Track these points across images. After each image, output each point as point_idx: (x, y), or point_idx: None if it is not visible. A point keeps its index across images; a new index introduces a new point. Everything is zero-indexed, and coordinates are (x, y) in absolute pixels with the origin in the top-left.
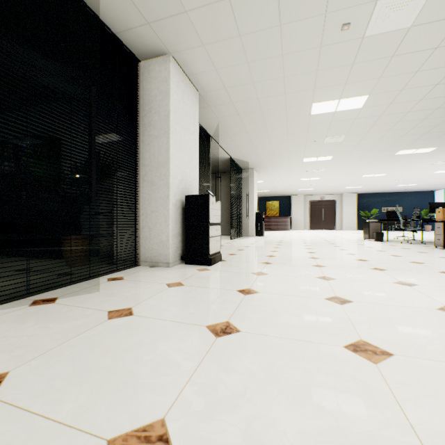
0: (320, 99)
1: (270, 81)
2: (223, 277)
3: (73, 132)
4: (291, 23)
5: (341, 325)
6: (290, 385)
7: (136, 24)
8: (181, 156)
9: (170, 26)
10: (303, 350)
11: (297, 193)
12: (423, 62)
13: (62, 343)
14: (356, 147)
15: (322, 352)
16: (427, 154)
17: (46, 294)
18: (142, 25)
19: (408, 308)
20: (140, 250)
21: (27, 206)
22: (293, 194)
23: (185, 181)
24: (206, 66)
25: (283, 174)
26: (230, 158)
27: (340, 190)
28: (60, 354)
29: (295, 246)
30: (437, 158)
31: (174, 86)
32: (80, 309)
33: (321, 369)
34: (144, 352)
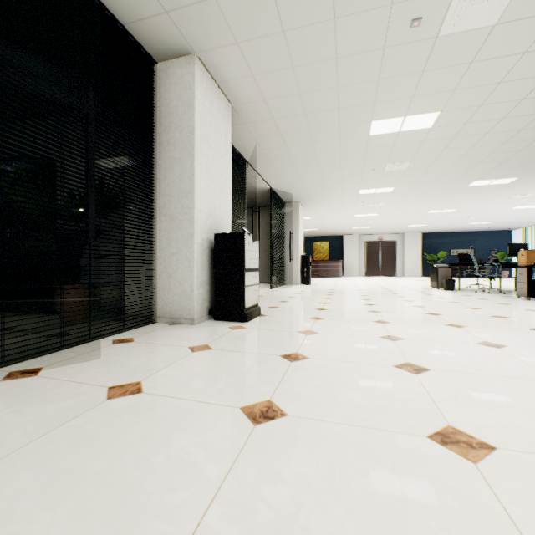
0: (381, 116)
1: (321, 92)
2: (262, 337)
3: (66, 150)
4: (348, 16)
5: (420, 403)
6: (360, 501)
7: (151, 13)
8: (209, 184)
9: (195, 17)
10: (374, 443)
11: (350, 232)
12: (508, 70)
13: (38, 437)
14: (422, 176)
15: (400, 445)
16: (506, 185)
17: (28, 363)
18: (159, 14)
19: (501, 378)
20: (157, 303)
21: (1, 245)
22: (346, 233)
23: (214, 216)
24: (240, 71)
25: (334, 209)
26: (270, 189)
27: (401, 229)
28: (33, 455)
29: (350, 296)
30: (517, 191)
31: (200, 95)
32: (70, 385)
33: (402, 473)
34: (153, 449)
